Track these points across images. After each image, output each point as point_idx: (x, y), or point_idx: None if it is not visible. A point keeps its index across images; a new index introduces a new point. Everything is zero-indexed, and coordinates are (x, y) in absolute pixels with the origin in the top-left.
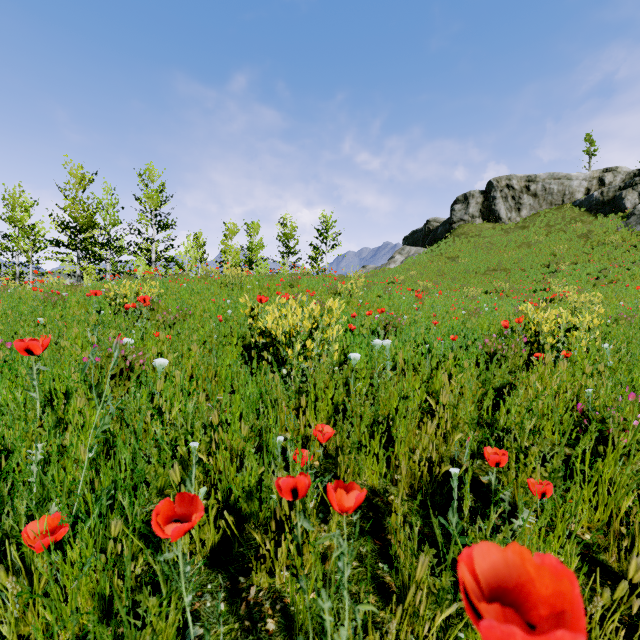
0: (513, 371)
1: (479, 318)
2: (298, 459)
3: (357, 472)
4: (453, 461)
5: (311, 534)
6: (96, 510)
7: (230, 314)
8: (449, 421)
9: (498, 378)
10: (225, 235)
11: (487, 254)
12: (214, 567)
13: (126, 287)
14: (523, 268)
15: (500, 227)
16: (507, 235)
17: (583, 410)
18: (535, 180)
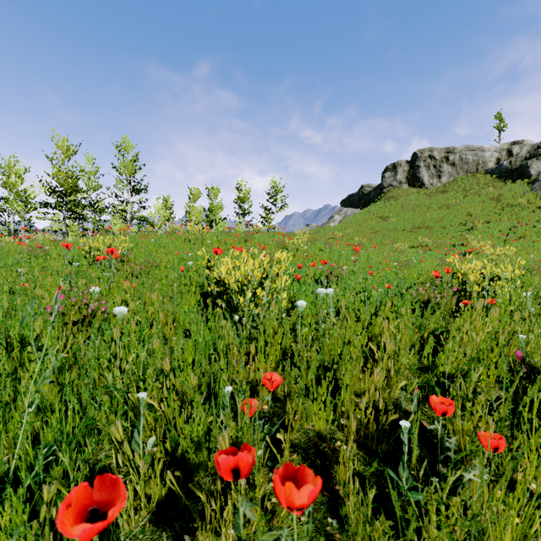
0: (445, 317)
1: (409, 269)
2: (246, 410)
3: (304, 416)
4: (396, 406)
5: (258, 491)
6: (36, 467)
7: (191, 265)
8: (392, 368)
9: (433, 324)
10: (190, 198)
11: (413, 214)
12: (159, 524)
13: (100, 242)
14: (443, 226)
15: (423, 191)
16: (429, 198)
17: (524, 358)
18: (453, 151)
